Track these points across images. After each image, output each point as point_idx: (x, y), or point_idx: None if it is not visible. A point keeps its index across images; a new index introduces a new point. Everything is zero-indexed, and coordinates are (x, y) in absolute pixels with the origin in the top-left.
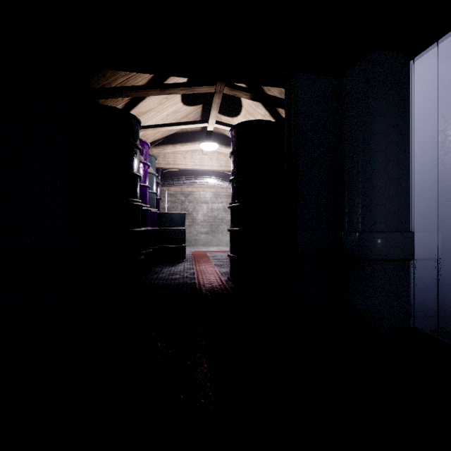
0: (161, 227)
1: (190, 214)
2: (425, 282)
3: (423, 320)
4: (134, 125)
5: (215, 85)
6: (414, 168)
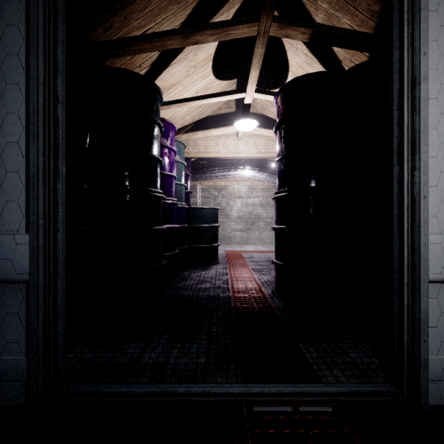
0: (191, 225)
1: (223, 210)
2: None
3: None
4: (153, 94)
5: (258, 22)
6: None
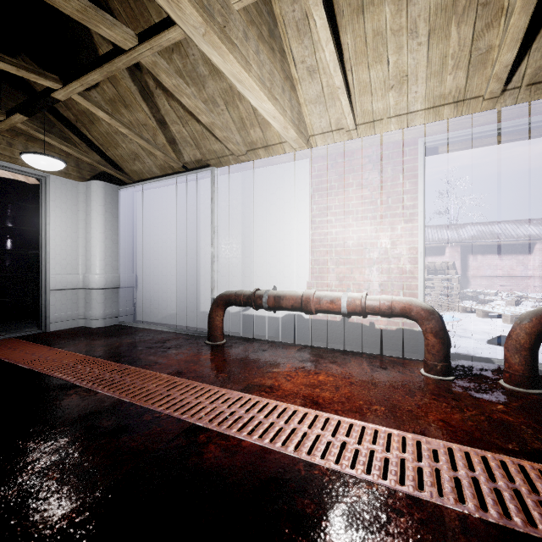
0: None
1: None
2: (127, 298)
3: (126, 317)
4: None
5: None
6: (121, 243)
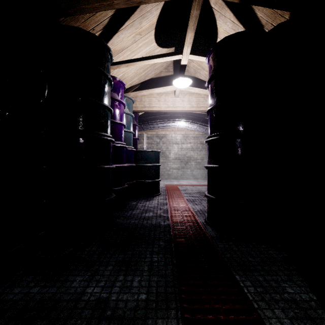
0: (138, 164)
1: (164, 153)
2: None
3: None
4: (103, 52)
5: None
6: None
